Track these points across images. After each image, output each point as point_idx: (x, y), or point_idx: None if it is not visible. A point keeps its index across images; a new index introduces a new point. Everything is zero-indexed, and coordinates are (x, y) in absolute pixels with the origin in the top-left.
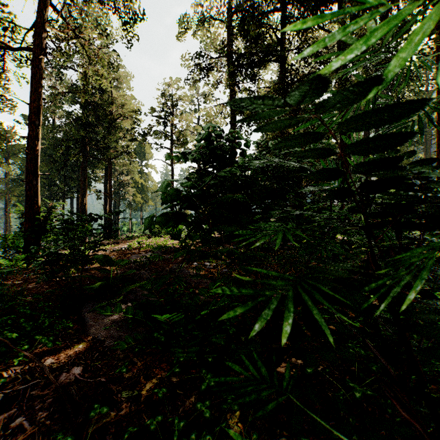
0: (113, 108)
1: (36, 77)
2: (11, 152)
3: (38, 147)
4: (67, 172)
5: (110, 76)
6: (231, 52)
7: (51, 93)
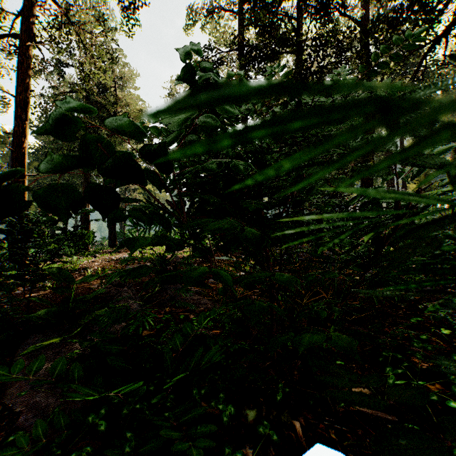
0: (117, 108)
1: (23, 66)
2: None
3: (25, 144)
4: (70, 178)
5: (114, 74)
6: (242, 44)
7: (51, 93)
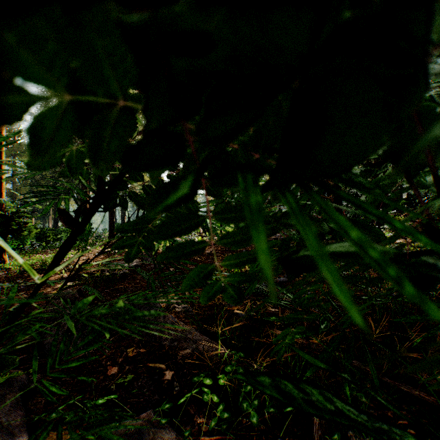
0: None
1: None
2: (17, 151)
3: None
4: None
5: None
6: None
7: None
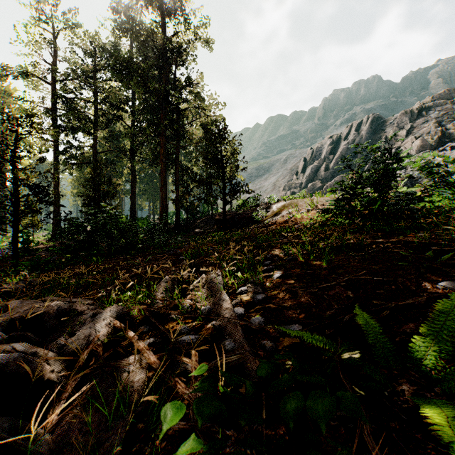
0: None
1: None
2: None
3: None
4: None
5: None
6: (55, 109)
7: None
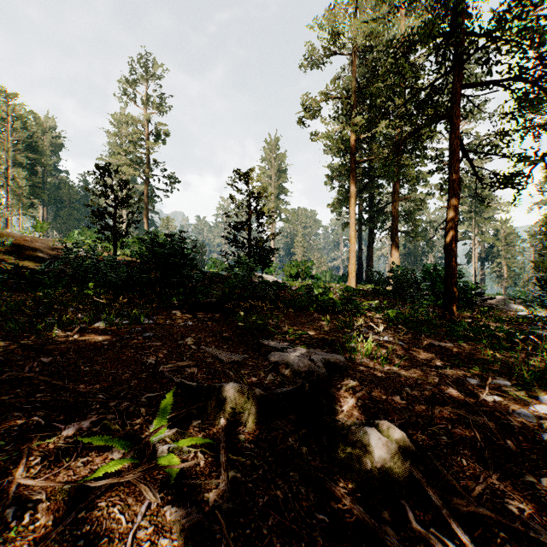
0: None
1: None
2: None
3: None
4: None
5: None
6: None
7: None
